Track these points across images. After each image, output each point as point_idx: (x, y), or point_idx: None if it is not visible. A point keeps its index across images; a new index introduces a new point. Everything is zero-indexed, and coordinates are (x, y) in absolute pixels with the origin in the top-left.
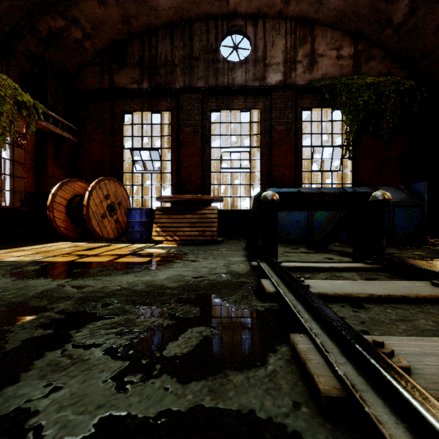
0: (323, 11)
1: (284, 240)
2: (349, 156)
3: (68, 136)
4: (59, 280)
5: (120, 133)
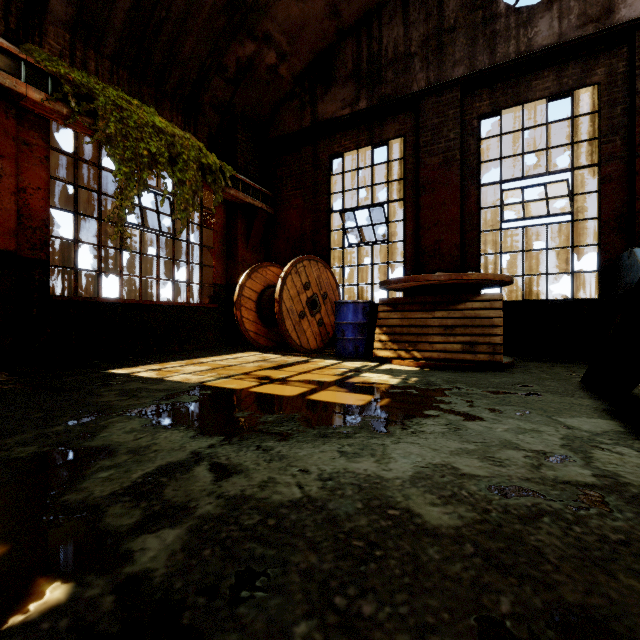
0: None
1: None
2: None
3: (261, 205)
4: (202, 437)
5: (326, 189)
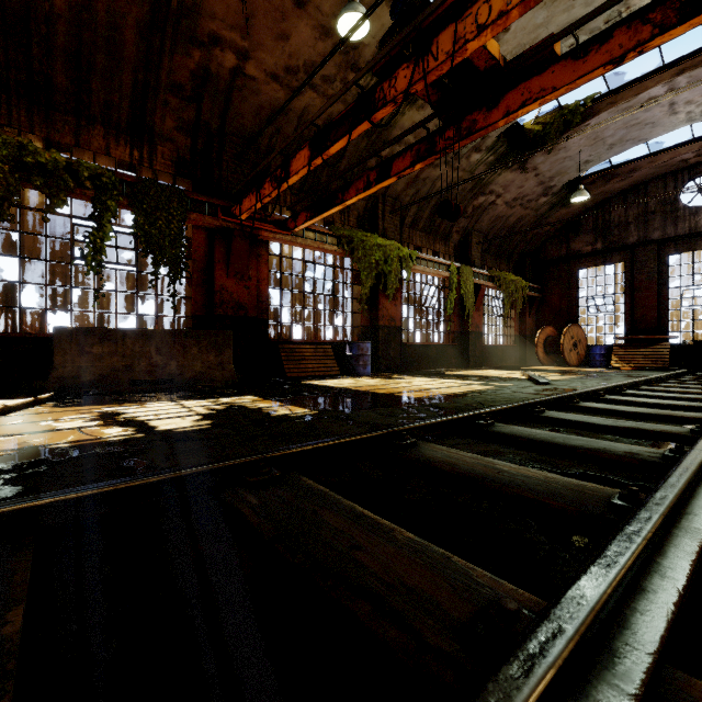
0: None
1: None
2: None
3: (537, 295)
4: (586, 372)
5: (575, 286)
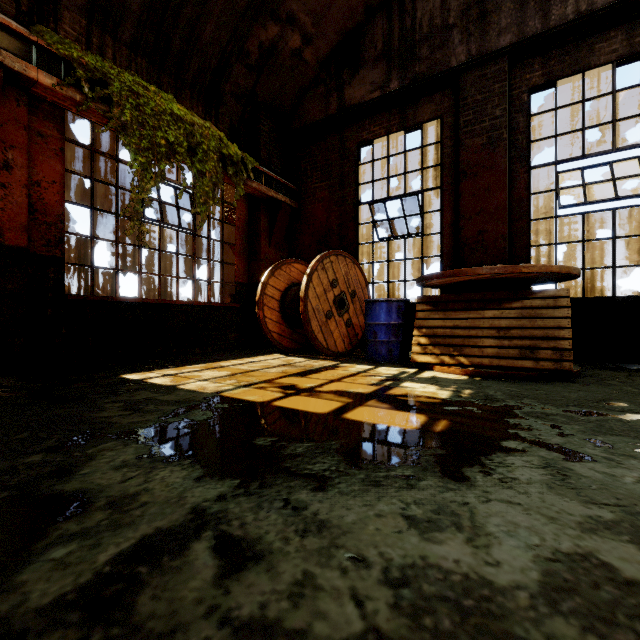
0: None
1: None
2: None
3: (285, 199)
4: (210, 480)
5: (353, 180)
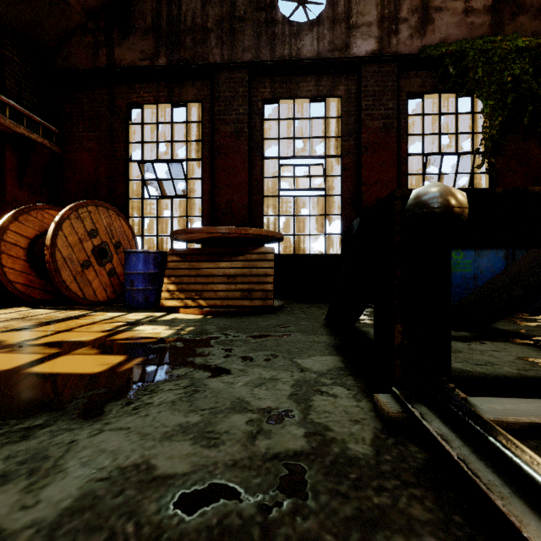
0: None
1: None
2: (488, 166)
3: (42, 140)
4: None
5: (123, 137)
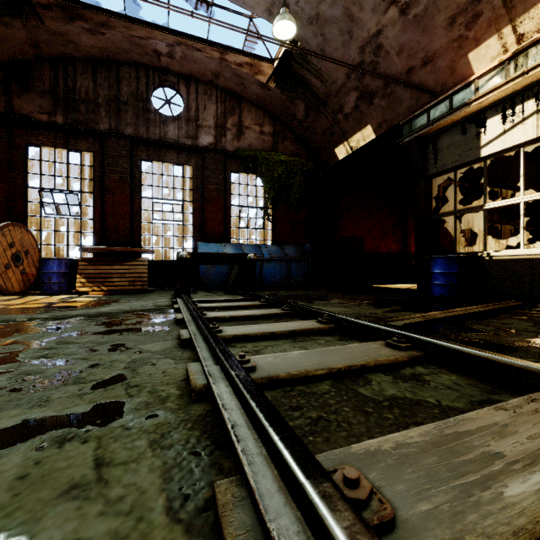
0: (247, 92)
1: (210, 288)
2: (268, 217)
3: None
4: (19, 315)
5: (23, 168)
